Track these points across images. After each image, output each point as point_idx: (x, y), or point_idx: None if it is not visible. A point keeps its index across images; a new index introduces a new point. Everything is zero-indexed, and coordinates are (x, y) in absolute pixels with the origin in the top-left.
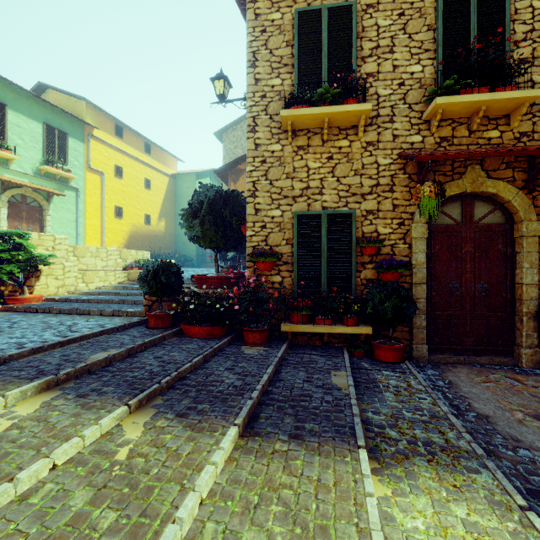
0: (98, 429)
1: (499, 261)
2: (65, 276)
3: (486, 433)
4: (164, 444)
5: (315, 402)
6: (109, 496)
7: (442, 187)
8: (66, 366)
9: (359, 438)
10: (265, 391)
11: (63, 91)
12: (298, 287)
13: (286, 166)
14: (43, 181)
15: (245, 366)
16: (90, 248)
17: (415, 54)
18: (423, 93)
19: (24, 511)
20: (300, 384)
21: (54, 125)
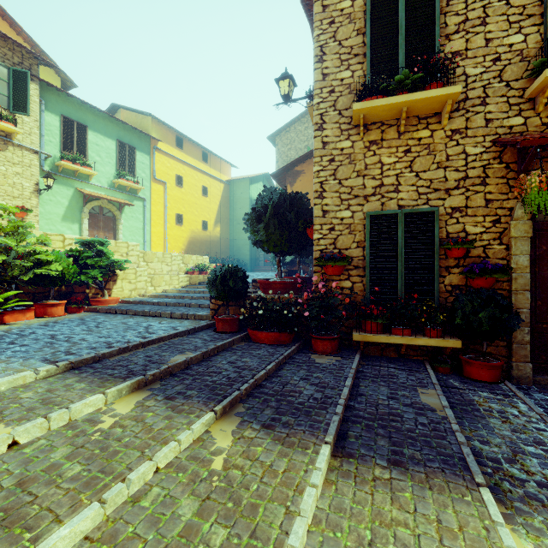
0: (191, 434)
1: None
2: (137, 280)
3: None
4: (256, 457)
5: (409, 424)
6: (214, 509)
7: None
8: (151, 367)
9: (475, 473)
10: (347, 405)
11: (132, 109)
12: (370, 293)
13: (357, 164)
14: (116, 193)
15: (320, 377)
16: (157, 254)
17: (515, 22)
18: (525, 66)
19: (139, 514)
20: (385, 401)
21: (125, 141)
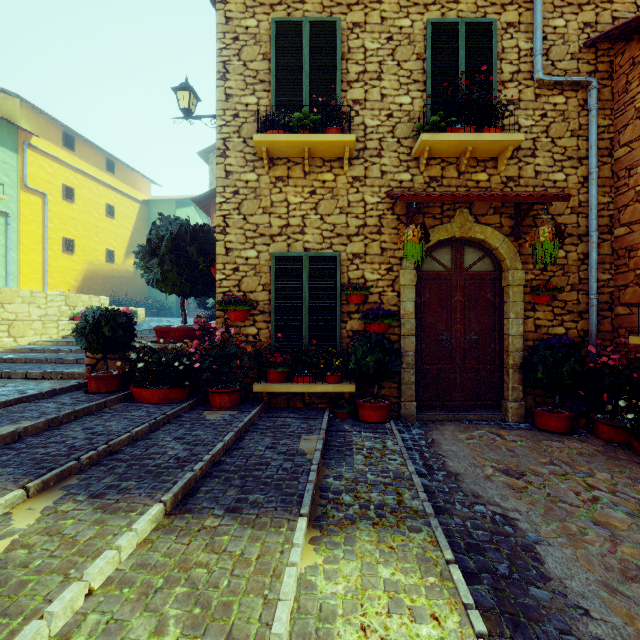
0: None
1: (488, 311)
2: None
3: (449, 491)
4: (60, 531)
5: (271, 471)
6: None
7: (426, 231)
8: None
9: (304, 506)
10: (217, 461)
11: None
12: (276, 340)
13: (262, 199)
14: None
15: (199, 434)
16: (21, 292)
17: (404, 84)
18: (412, 127)
19: None
20: (261, 451)
21: None
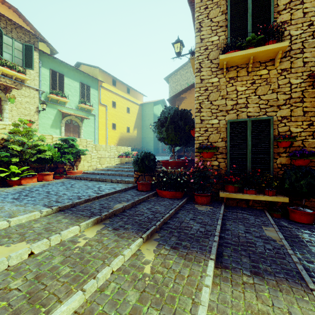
0: (130, 251)
1: None
2: (91, 160)
3: None
4: (170, 266)
5: (260, 249)
6: (148, 298)
7: None
8: (103, 211)
9: (308, 282)
10: (220, 236)
11: (88, 65)
12: (230, 168)
13: (221, 91)
14: (79, 112)
15: (202, 218)
16: (102, 146)
17: None
18: None
19: (104, 299)
20: (243, 234)
21: (84, 83)
